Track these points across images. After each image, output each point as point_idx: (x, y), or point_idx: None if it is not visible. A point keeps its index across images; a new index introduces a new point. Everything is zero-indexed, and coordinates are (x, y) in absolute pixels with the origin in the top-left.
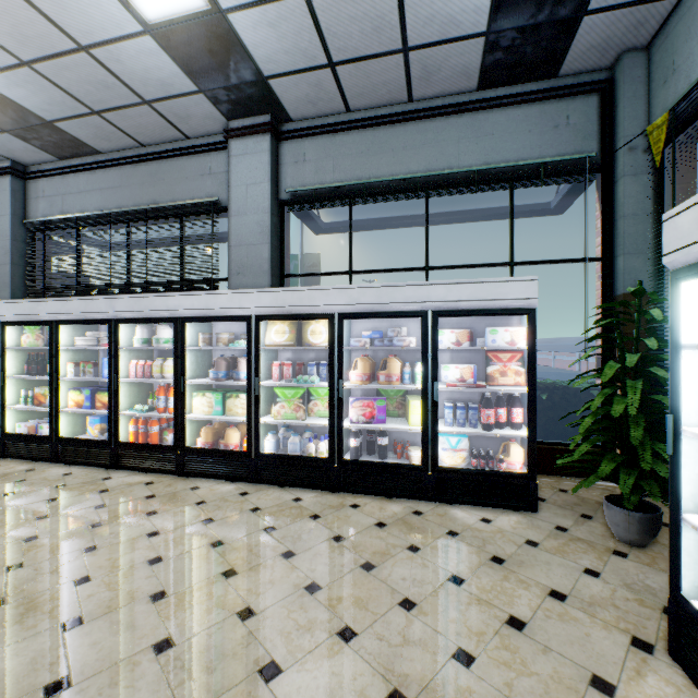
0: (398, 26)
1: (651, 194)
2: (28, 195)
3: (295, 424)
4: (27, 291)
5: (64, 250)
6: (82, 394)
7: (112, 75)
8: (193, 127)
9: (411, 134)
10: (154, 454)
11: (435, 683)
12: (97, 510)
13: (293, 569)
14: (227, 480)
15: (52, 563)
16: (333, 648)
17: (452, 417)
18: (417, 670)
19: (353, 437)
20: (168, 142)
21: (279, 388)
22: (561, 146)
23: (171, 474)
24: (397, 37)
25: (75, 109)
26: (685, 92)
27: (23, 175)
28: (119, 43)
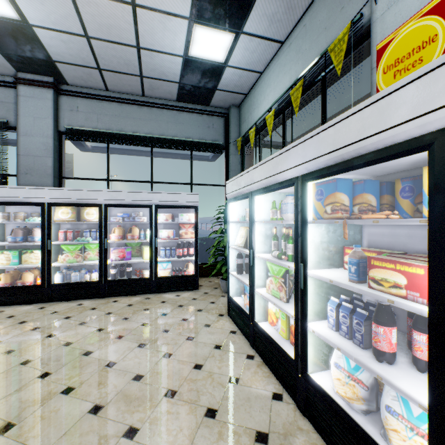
0: (138, 67)
1: (240, 163)
2: None
3: (76, 265)
4: None
5: None
6: None
7: None
8: None
9: (144, 113)
10: None
11: (156, 338)
12: None
13: (88, 327)
14: (25, 304)
15: None
16: (114, 341)
17: (164, 254)
18: (149, 337)
19: (113, 268)
20: None
21: (65, 245)
22: (211, 136)
23: None
24: (137, 70)
25: None
26: (246, 131)
27: None
28: None
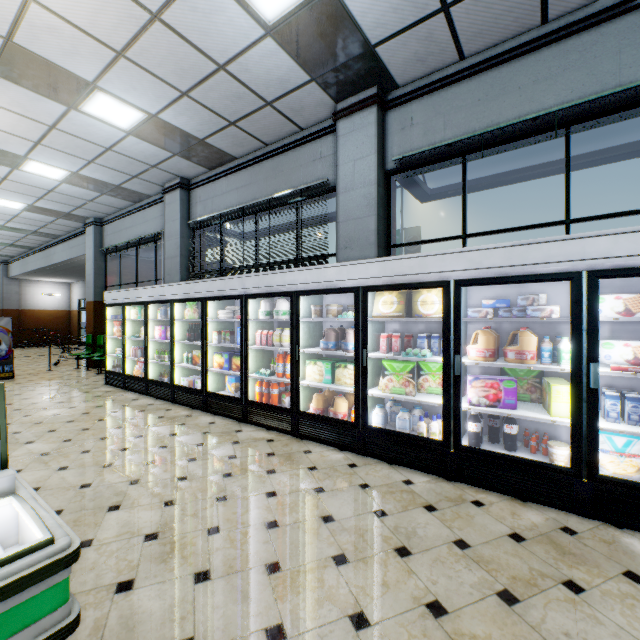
0: None
1: None
2: (191, 202)
3: (403, 400)
4: (190, 276)
5: (214, 242)
6: (222, 357)
7: (243, 86)
8: (306, 117)
9: (545, 62)
10: (274, 414)
11: None
12: (229, 461)
13: (410, 574)
14: (336, 447)
15: (194, 506)
16: None
17: (617, 410)
18: None
19: (473, 421)
20: (286, 137)
21: (387, 361)
22: None
23: (288, 434)
24: None
25: (218, 124)
26: None
27: (187, 187)
28: (246, 53)
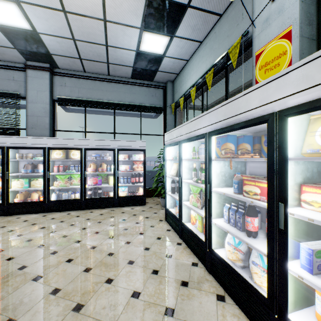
0: (106, 57)
1: (174, 120)
2: None
3: (66, 188)
4: None
5: None
6: None
7: None
8: (5, 57)
9: (109, 87)
10: None
11: (120, 233)
12: None
13: (76, 227)
14: (33, 213)
15: None
16: (94, 235)
17: (123, 181)
18: (115, 233)
19: (90, 191)
20: None
21: (58, 175)
22: (154, 102)
23: (0, 216)
24: (105, 59)
25: None
26: (177, 99)
27: None
28: None
